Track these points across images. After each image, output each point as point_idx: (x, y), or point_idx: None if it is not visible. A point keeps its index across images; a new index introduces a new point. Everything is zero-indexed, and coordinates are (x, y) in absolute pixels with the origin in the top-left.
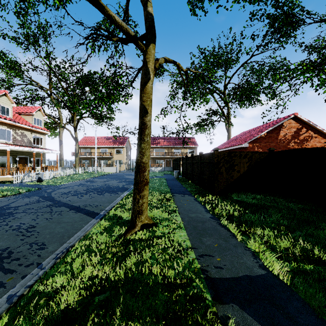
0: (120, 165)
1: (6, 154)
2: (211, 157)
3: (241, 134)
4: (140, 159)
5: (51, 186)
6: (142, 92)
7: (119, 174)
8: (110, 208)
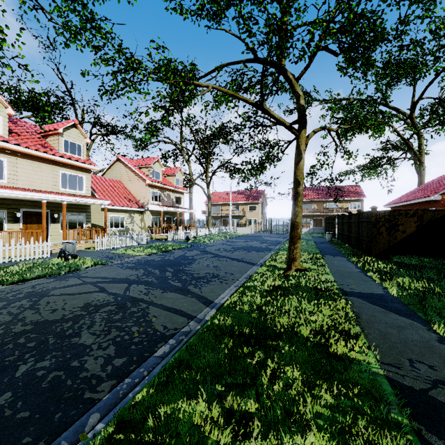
0: (256, 225)
1: (158, 214)
2: (369, 216)
3: (436, 180)
4: (294, 219)
5: (199, 244)
6: (296, 169)
7: (256, 235)
8: (264, 261)
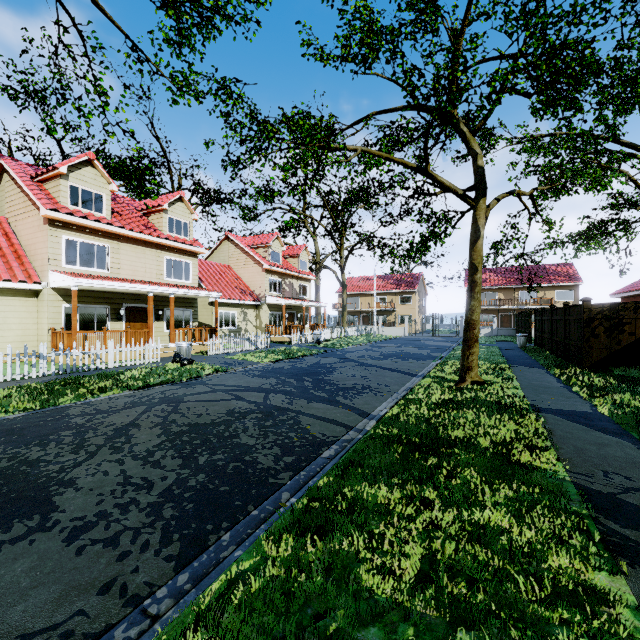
0: (411, 324)
1: (278, 309)
2: (579, 311)
3: None
4: (470, 316)
5: (334, 350)
6: (472, 251)
7: (412, 339)
8: (427, 371)
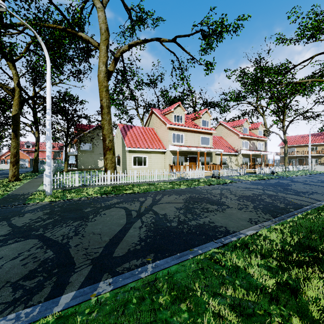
0: None
1: (246, 156)
2: None
3: None
4: None
5: (284, 177)
6: None
7: None
8: None
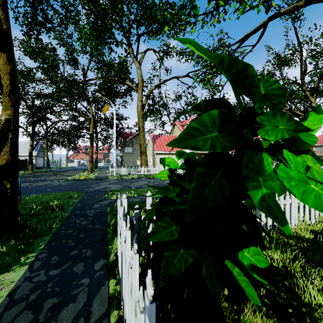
0: None
1: None
2: None
3: None
4: None
5: None
6: None
7: None
8: None
